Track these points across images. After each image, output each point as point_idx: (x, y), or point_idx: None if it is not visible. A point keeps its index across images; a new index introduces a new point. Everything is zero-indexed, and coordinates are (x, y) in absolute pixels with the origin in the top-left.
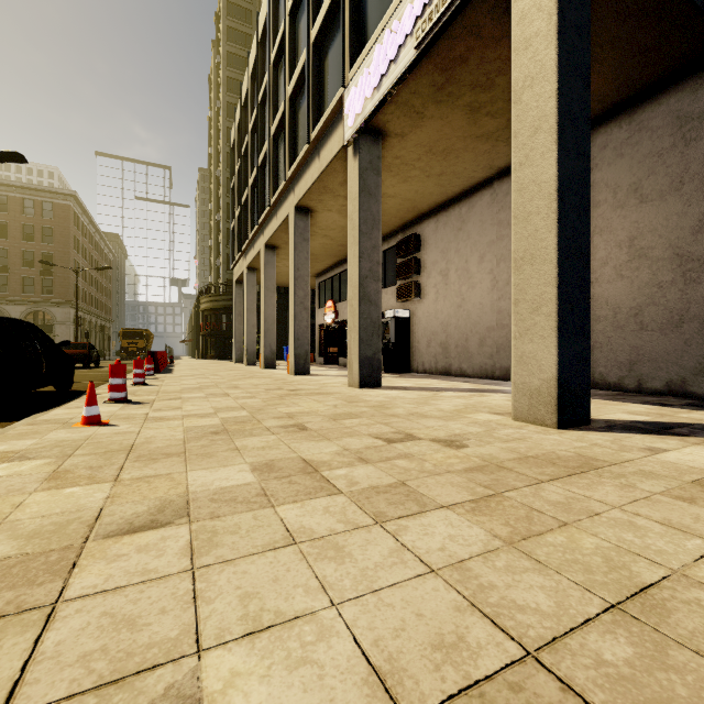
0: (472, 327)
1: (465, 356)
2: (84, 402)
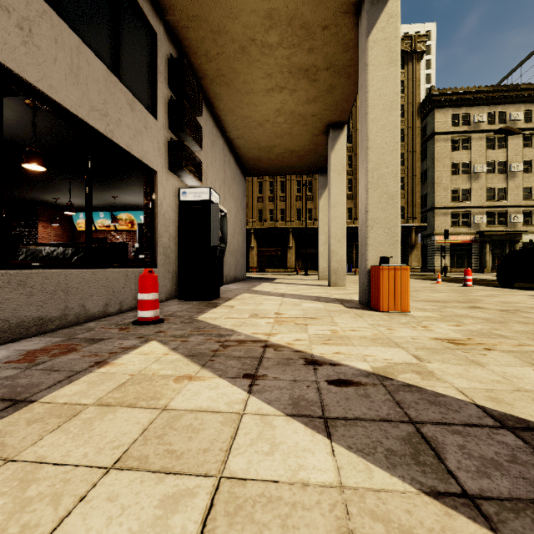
0: None
1: None
2: (488, 287)
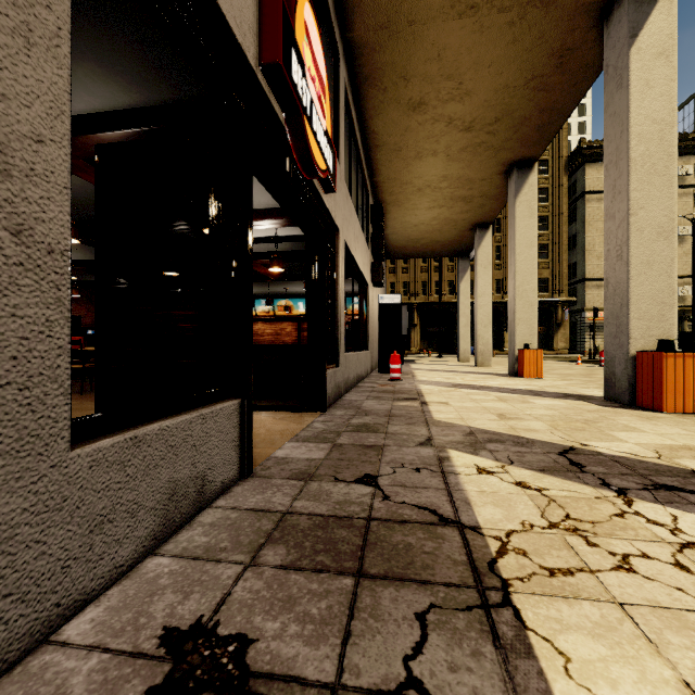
0: None
1: None
2: None
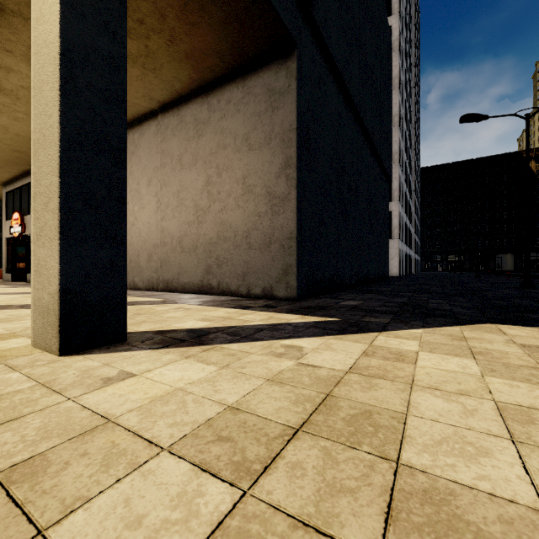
0: (142, 244)
1: (137, 271)
2: None
